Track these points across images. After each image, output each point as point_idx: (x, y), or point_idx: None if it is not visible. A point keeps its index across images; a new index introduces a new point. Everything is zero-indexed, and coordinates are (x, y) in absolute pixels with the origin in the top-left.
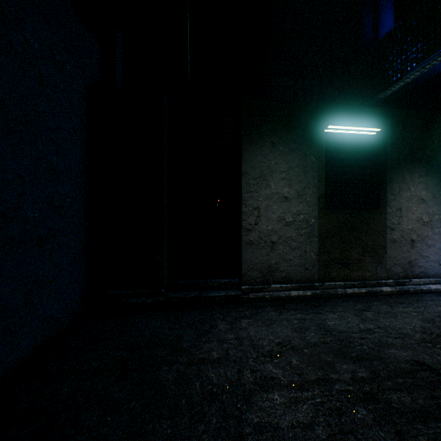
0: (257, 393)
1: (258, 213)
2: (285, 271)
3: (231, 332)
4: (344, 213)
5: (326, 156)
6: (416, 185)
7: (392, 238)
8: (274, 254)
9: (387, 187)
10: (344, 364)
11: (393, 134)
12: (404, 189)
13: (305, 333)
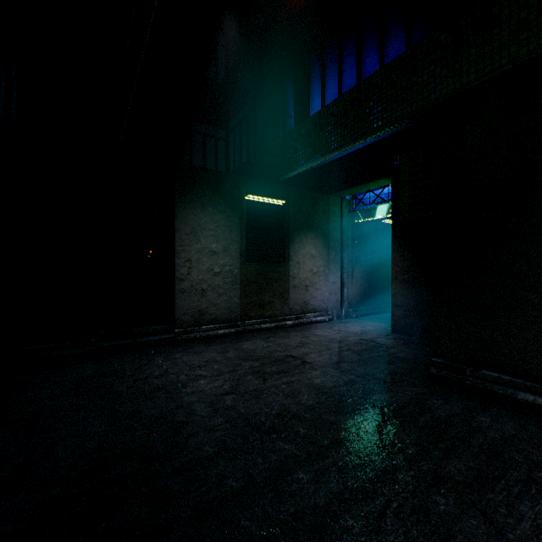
0: (190, 382)
1: (191, 265)
2: (214, 314)
3: (169, 361)
4: (260, 265)
5: (247, 218)
6: (309, 245)
7: (294, 284)
8: (205, 300)
9: (290, 246)
10: (247, 363)
11: (295, 206)
12: (302, 247)
13: (226, 353)
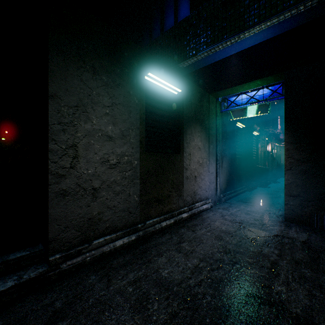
0: None
1: (76, 153)
2: (109, 220)
3: None
4: (159, 156)
5: (145, 101)
6: (197, 137)
7: (186, 176)
8: (97, 203)
9: (184, 137)
10: None
11: (187, 98)
12: (192, 139)
13: (148, 307)
